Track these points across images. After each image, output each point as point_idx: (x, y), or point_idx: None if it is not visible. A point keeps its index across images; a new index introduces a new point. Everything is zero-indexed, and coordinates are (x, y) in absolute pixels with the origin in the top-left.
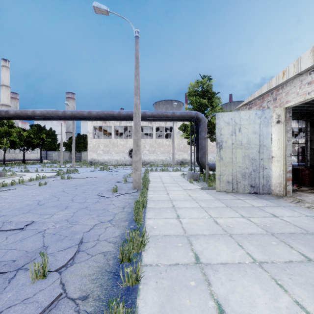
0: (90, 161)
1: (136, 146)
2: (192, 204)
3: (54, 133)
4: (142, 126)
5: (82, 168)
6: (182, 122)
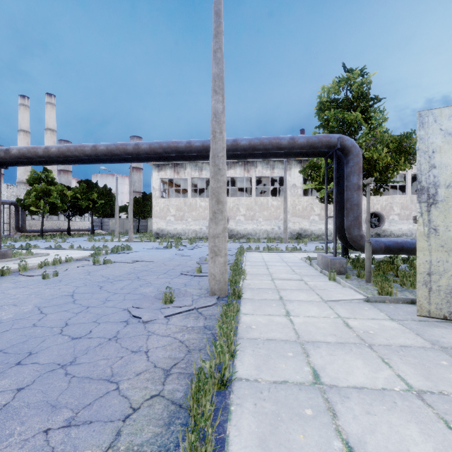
0: (156, 232)
1: (215, 203)
2: (371, 369)
3: (110, 192)
4: (234, 178)
5: (143, 242)
6: (299, 169)
